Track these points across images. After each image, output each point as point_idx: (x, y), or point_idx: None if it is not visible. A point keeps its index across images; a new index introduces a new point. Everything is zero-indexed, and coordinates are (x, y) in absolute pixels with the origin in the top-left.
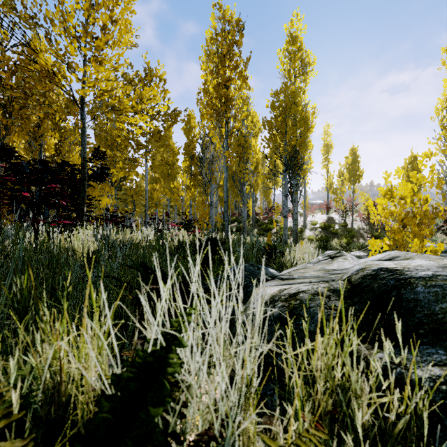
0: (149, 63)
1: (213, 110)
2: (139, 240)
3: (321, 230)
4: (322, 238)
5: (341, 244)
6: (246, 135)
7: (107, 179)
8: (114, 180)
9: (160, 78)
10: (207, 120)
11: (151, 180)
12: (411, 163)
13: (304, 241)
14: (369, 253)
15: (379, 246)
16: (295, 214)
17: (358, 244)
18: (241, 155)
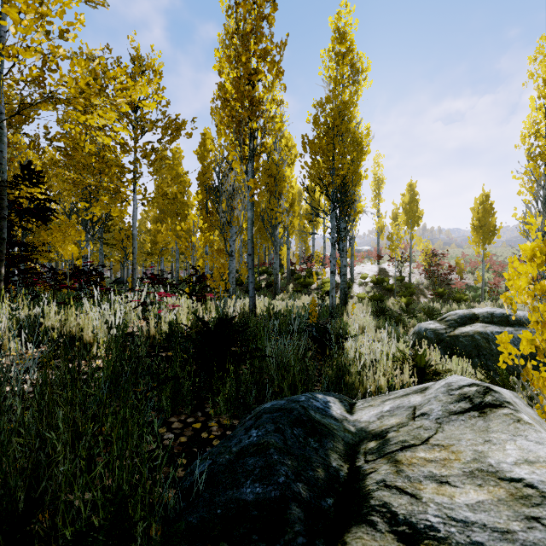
0: (138, 49)
1: (231, 117)
2: (94, 328)
3: (373, 286)
4: (375, 297)
5: (400, 304)
6: (279, 163)
7: (74, 217)
8: (97, 218)
9: (155, 71)
10: (226, 137)
11: (155, 219)
12: (483, 203)
13: (353, 300)
14: (500, 359)
15: (526, 352)
16: (343, 267)
17: (421, 304)
18: (272, 189)
